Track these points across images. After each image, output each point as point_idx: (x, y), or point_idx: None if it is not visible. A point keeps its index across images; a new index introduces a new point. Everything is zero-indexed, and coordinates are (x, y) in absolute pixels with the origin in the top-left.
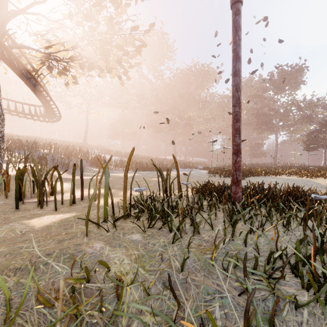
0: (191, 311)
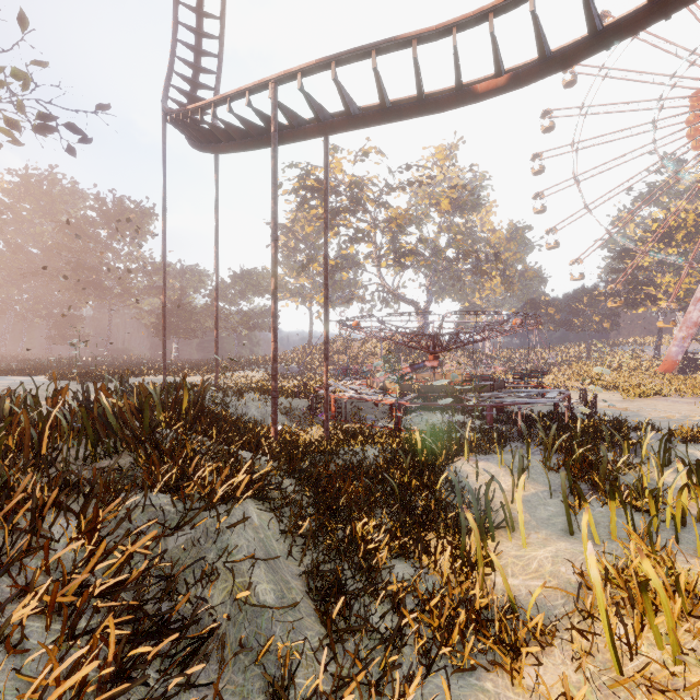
0: None
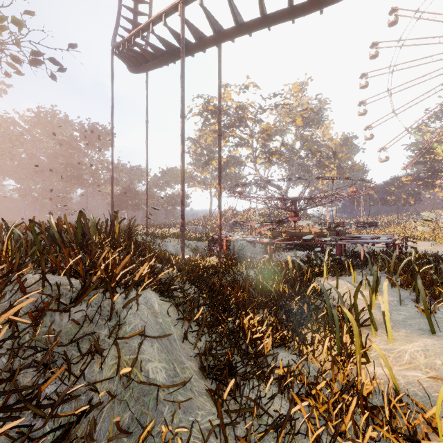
0: None
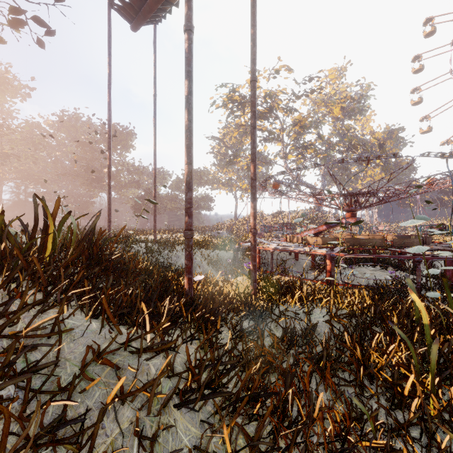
0: None
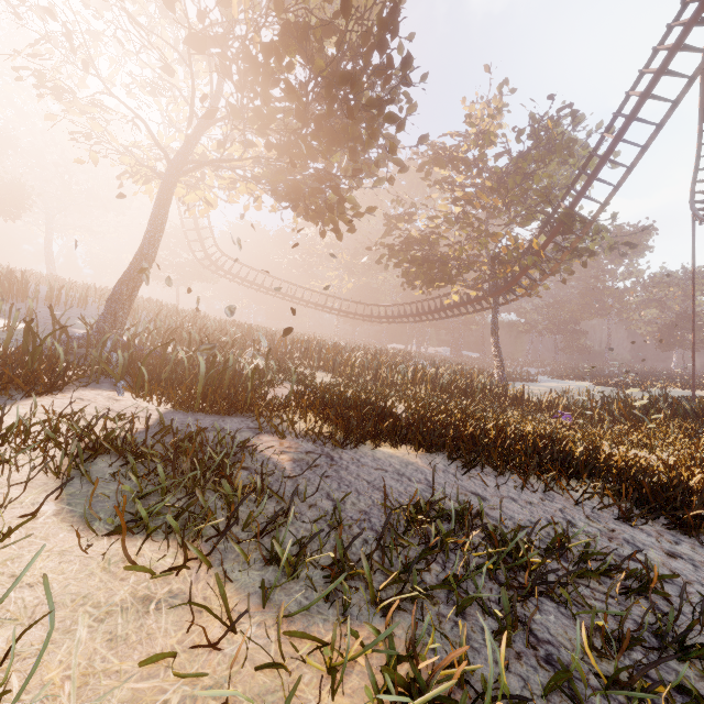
0: None
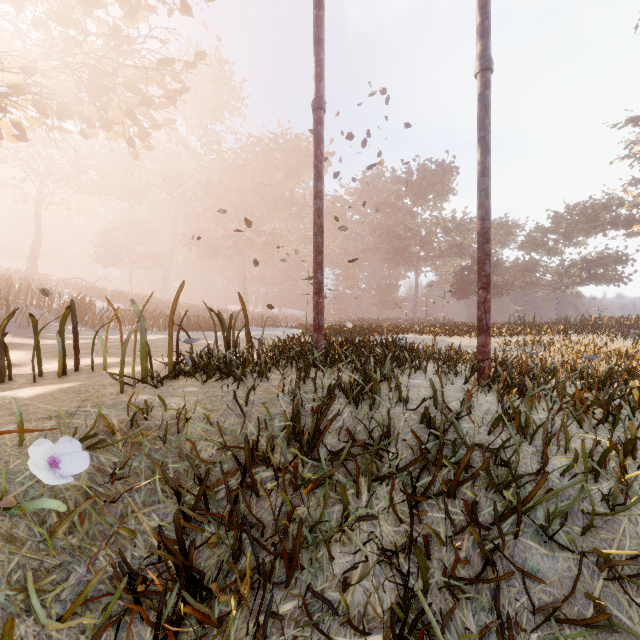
0: (254, 428)
